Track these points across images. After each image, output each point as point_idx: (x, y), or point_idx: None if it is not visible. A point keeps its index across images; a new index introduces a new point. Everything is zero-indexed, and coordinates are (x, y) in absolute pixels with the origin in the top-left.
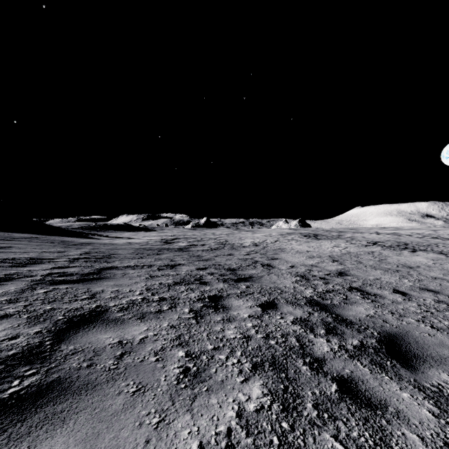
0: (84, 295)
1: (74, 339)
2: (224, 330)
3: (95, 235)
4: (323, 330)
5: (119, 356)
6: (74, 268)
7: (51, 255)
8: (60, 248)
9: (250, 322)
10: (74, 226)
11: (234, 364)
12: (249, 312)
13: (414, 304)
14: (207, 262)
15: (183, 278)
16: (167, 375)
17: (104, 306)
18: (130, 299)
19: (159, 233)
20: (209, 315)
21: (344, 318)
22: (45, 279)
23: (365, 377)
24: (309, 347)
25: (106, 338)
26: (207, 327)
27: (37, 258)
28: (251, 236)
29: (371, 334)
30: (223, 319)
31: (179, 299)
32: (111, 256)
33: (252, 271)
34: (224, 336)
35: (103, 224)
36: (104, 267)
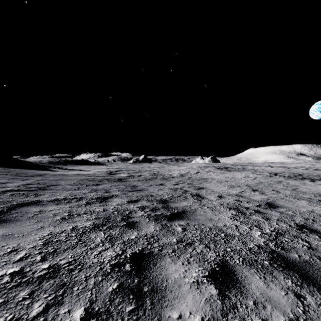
0: None
1: None
2: None
3: (55, 168)
4: None
5: None
6: None
7: None
8: (6, 179)
9: None
10: (43, 161)
11: None
12: (199, 307)
13: None
14: (140, 192)
15: (108, 216)
16: None
17: None
18: None
19: (107, 167)
20: None
21: None
22: None
23: None
24: None
25: None
26: None
27: None
28: (177, 169)
29: None
30: None
31: (82, 268)
32: (48, 187)
33: (183, 202)
34: None
35: (65, 159)
36: (24, 202)
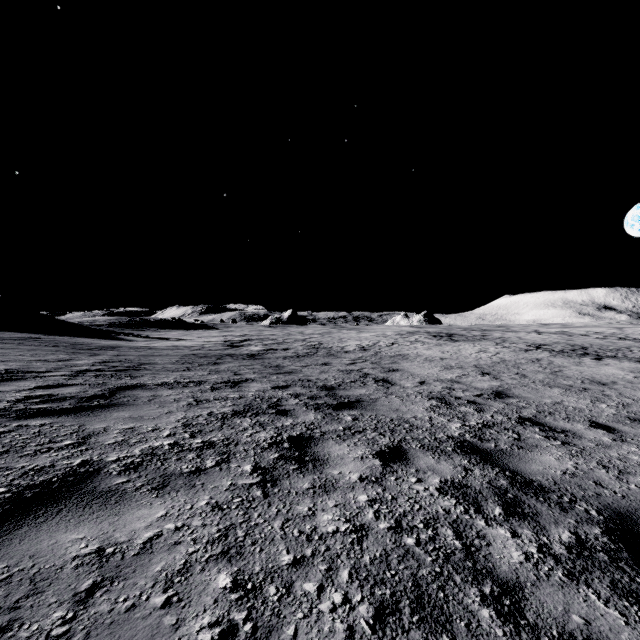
0: (68, 439)
1: (2, 546)
2: (316, 513)
3: (128, 335)
4: (498, 508)
5: (84, 595)
6: (71, 387)
7: (45, 365)
8: (65, 354)
9: (362, 492)
10: (99, 323)
11: (336, 608)
12: (360, 469)
13: (635, 449)
14: (290, 375)
15: (249, 403)
16: None
17: (97, 461)
18: (150, 447)
19: (223, 333)
20: (288, 477)
21: (528, 479)
22: (11, 408)
23: (622, 639)
24: (482, 552)
25: (74, 541)
26: (282, 507)
27: (18, 371)
28: (356, 337)
29: (586, 514)
30: (313, 486)
31: (238, 444)
32: (142, 367)
33: (360, 390)
34: (314, 528)
35: (141, 319)
36: (124, 386)
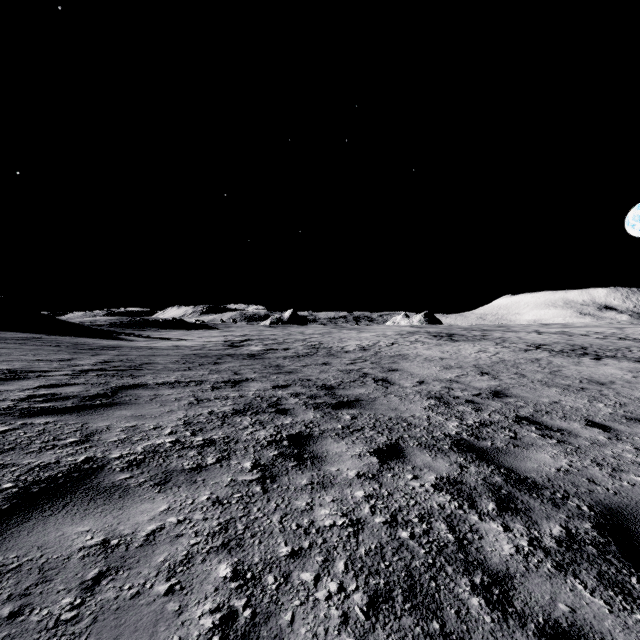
0: (72, 437)
1: (11, 537)
2: (314, 508)
3: (129, 335)
4: (491, 503)
5: (91, 583)
6: (74, 386)
7: (47, 365)
8: (67, 353)
9: (359, 488)
10: (100, 323)
11: (332, 596)
12: (357, 467)
13: (629, 447)
14: (290, 375)
15: (250, 402)
16: (183, 638)
17: (101, 458)
18: (152, 444)
19: (223, 333)
20: (287, 474)
21: (522, 476)
22: (16, 407)
23: (605, 626)
24: (474, 545)
25: (80, 533)
26: (281, 502)
27: (21, 370)
28: (357, 337)
29: (578, 509)
30: (312, 483)
31: (238, 441)
32: (143, 366)
33: (359, 389)
34: (312, 522)
35: (142, 319)
36: (125, 385)
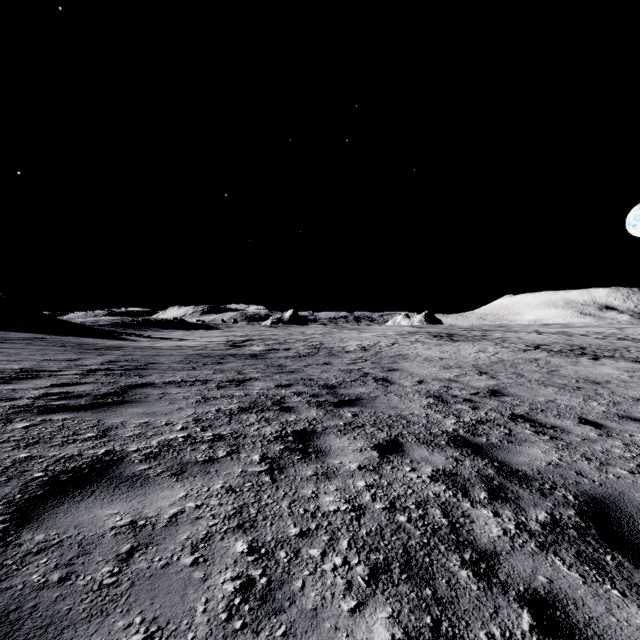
0: (90, 432)
1: (49, 518)
2: (319, 496)
3: (131, 335)
4: (483, 493)
5: (125, 555)
6: (85, 385)
7: (56, 364)
8: (73, 353)
9: (361, 478)
10: (102, 323)
11: (337, 568)
12: (359, 460)
13: (619, 443)
14: (292, 374)
15: (254, 400)
16: (209, 599)
17: (120, 451)
18: (165, 439)
19: (224, 333)
20: (293, 466)
21: (514, 469)
22: (33, 404)
23: (578, 593)
24: (465, 528)
25: (110, 515)
26: (289, 491)
27: (32, 370)
28: (357, 337)
29: (564, 498)
30: (316, 474)
31: (246, 437)
32: (149, 366)
33: (360, 388)
34: (318, 507)
35: (144, 319)
36: (134, 384)
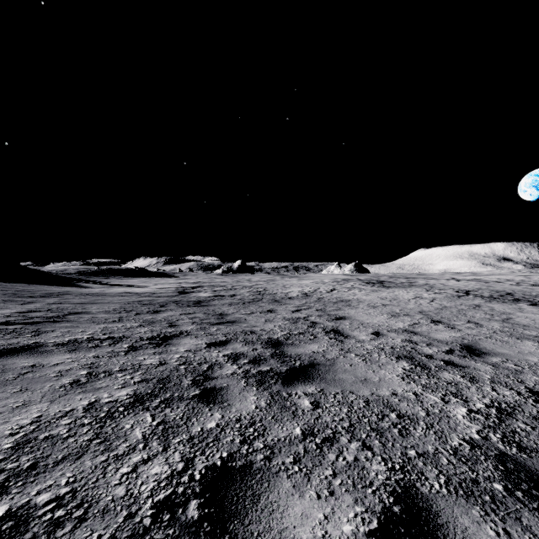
0: None
1: None
2: None
3: (89, 282)
4: None
5: None
6: None
7: None
8: None
9: None
10: (69, 271)
11: None
12: None
13: None
14: (232, 326)
15: (166, 376)
16: None
17: None
18: None
19: (179, 280)
20: None
21: None
22: None
23: None
24: None
25: None
26: None
27: None
28: (298, 284)
29: None
30: None
31: (86, 516)
32: (66, 317)
33: (311, 345)
34: None
35: (108, 268)
36: (9, 348)
